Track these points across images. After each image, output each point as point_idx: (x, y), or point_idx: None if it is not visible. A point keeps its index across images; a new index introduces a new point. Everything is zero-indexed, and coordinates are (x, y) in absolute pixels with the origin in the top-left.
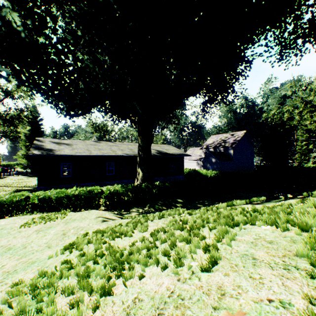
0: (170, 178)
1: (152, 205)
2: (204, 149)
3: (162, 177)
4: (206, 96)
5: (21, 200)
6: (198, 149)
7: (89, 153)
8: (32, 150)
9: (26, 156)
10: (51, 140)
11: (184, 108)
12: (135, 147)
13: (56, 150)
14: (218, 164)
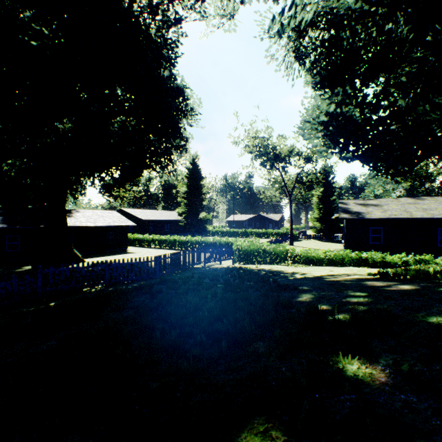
0: None
1: None
2: None
3: None
4: None
5: (347, 258)
6: None
7: (407, 216)
8: (340, 214)
9: (318, 220)
10: (354, 202)
11: None
12: None
13: (363, 213)
14: None
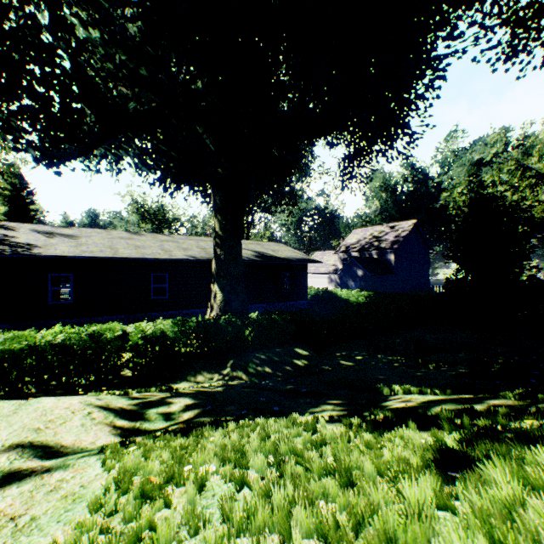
0: (280, 305)
1: (242, 365)
2: (342, 253)
3: (265, 304)
4: (350, 145)
5: None
6: (331, 253)
7: (111, 254)
8: None
9: None
10: (34, 228)
11: (308, 173)
12: (212, 245)
13: (36, 247)
14: (369, 280)
